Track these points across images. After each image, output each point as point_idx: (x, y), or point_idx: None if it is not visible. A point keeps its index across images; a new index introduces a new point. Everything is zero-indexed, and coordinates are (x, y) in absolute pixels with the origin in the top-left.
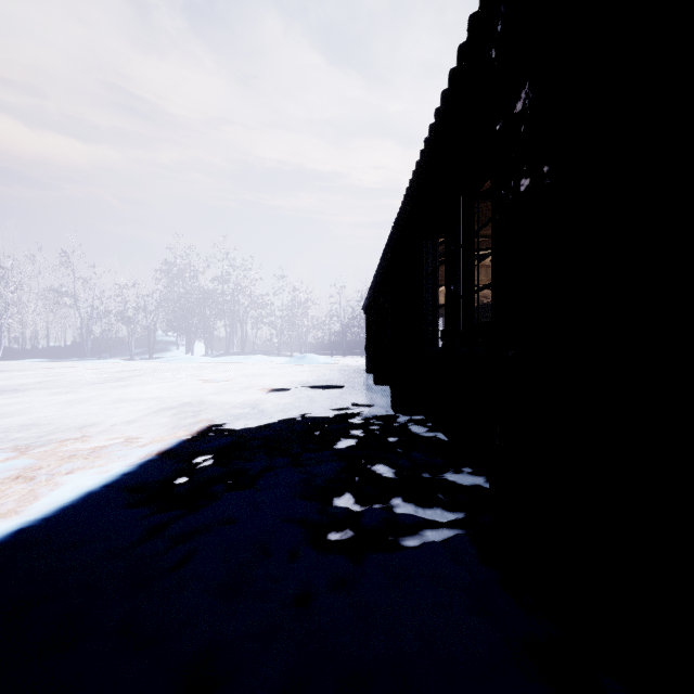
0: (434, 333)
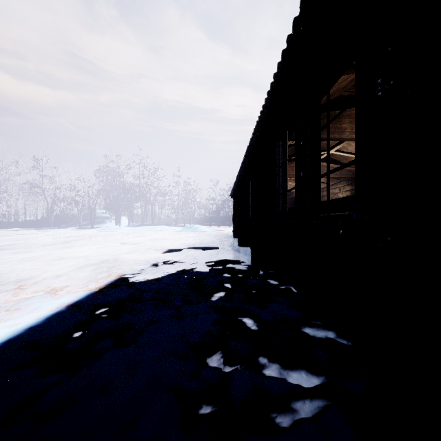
0: (284, 210)
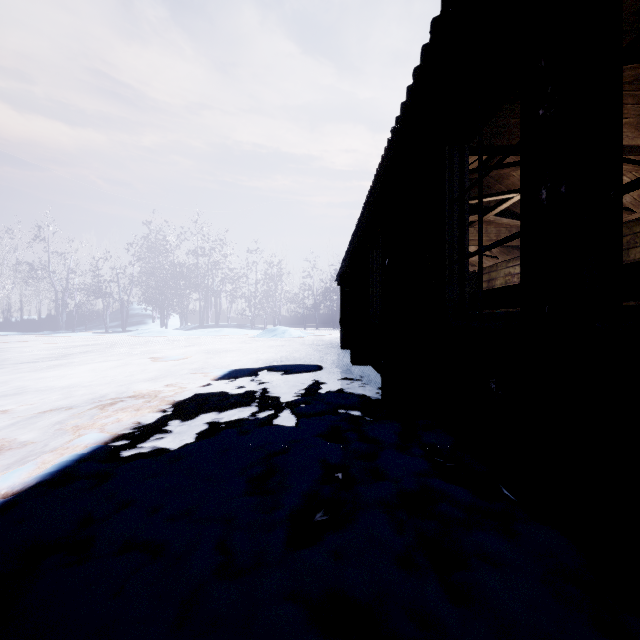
0: (462, 297)
